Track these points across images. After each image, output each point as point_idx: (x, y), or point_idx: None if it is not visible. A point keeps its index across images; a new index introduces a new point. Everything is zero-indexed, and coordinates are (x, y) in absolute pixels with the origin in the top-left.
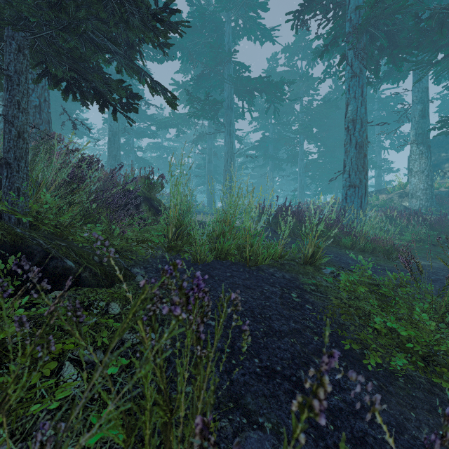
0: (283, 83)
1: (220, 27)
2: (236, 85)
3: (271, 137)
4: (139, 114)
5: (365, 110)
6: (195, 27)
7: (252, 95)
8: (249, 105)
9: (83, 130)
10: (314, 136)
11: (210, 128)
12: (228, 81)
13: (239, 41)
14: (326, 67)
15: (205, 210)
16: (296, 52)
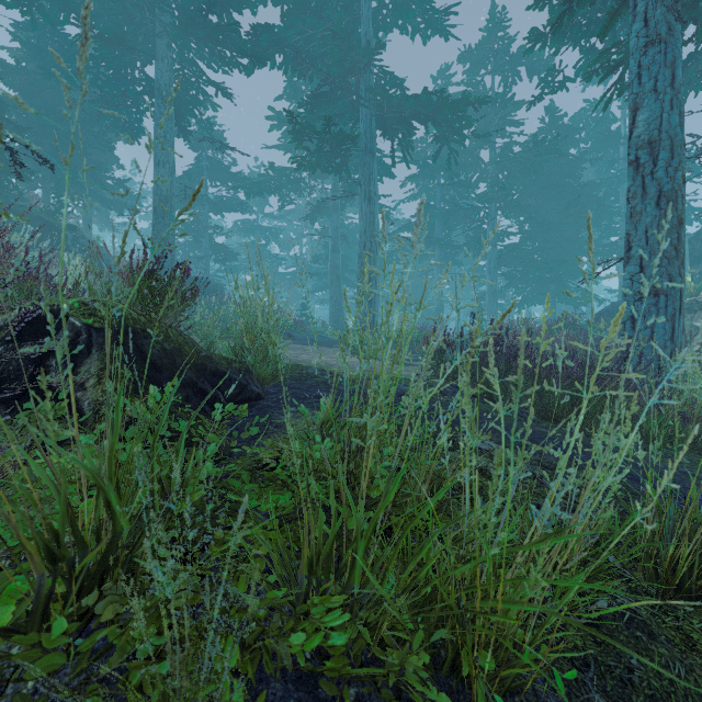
0: (466, 104)
1: (352, 8)
2: (380, 112)
3: (439, 209)
4: (218, 171)
5: (681, 118)
6: (306, 6)
7: (409, 127)
8: (404, 146)
9: (128, 200)
10: (516, 204)
11: (336, 192)
12: (366, 101)
13: (386, 35)
14: (546, 73)
15: (326, 333)
16: (483, 60)
